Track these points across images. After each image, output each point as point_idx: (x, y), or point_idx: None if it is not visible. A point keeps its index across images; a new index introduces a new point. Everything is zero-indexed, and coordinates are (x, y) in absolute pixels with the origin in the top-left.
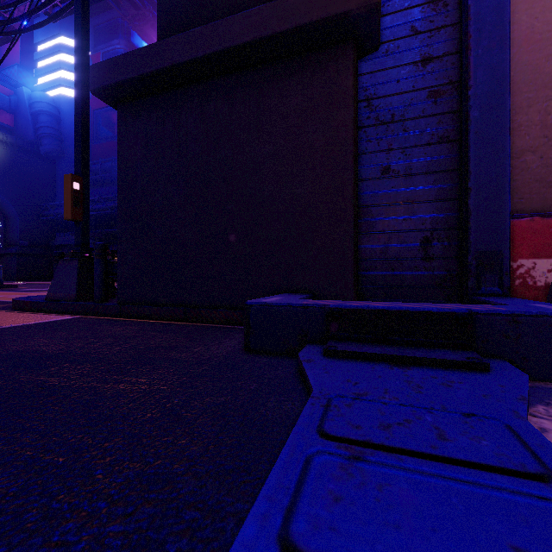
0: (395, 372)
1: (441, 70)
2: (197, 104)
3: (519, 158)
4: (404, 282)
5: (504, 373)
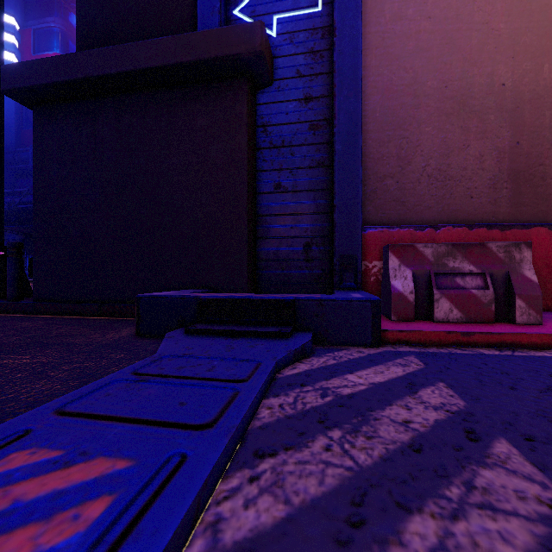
0: (226, 341)
1: (318, 108)
2: (112, 115)
3: (382, 181)
4: (291, 279)
5: (297, 338)
